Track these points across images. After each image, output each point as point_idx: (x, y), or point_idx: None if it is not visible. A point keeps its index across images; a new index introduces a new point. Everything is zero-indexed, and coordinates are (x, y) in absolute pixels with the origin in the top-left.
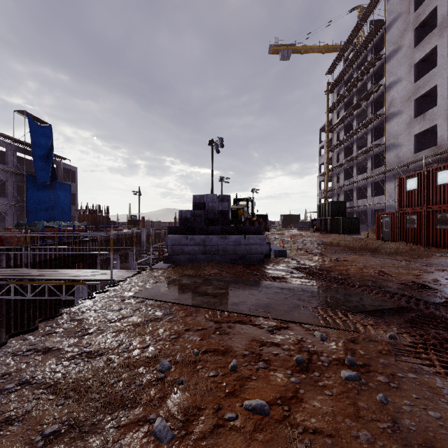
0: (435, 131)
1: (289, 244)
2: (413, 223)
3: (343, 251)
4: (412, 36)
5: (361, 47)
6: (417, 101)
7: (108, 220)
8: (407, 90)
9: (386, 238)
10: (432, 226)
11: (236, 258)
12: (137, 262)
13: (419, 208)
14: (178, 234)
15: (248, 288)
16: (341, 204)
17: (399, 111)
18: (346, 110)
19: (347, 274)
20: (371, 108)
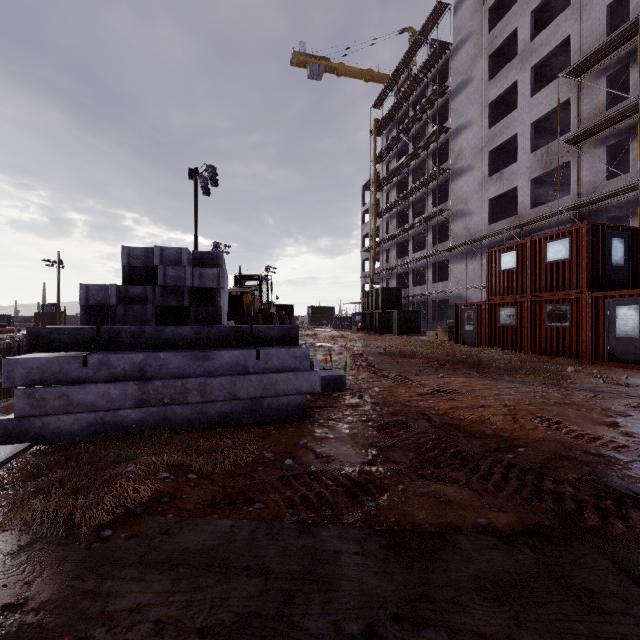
0: (510, 198)
1: (334, 355)
2: (510, 319)
3: (430, 368)
4: (486, 65)
5: (420, 74)
6: (491, 155)
7: None
8: (480, 138)
9: (468, 341)
10: (539, 323)
11: (236, 409)
12: None
13: (520, 297)
14: (65, 350)
15: (282, 634)
16: (395, 291)
17: (469, 166)
18: (398, 161)
19: (494, 433)
20: (432, 161)
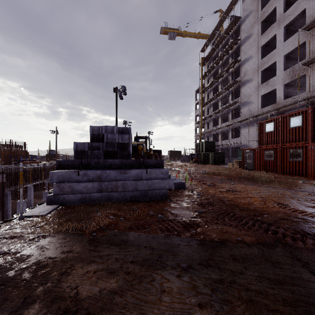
0: (272, 94)
1: (180, 174)
2: (270, 157)
3: (227, 180)
4: (259, 27)
5: (225, 33)
6: (262, 73)
7: (27, 154)
8: (256, 64)
9: (249, 168)
10: (286, 159)
11: (137, 195)
12: (49, 191)
13: (275, 145)
14: (70, 169)
15: (159, 265)
16: (211, 143)
17: (250, 79)
18: (213, 78)
19: (253, 209)
20: (231, 77)
